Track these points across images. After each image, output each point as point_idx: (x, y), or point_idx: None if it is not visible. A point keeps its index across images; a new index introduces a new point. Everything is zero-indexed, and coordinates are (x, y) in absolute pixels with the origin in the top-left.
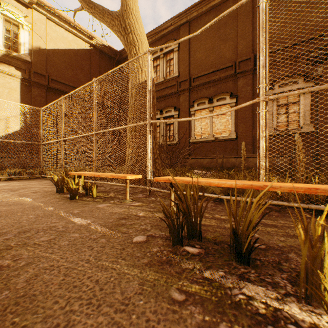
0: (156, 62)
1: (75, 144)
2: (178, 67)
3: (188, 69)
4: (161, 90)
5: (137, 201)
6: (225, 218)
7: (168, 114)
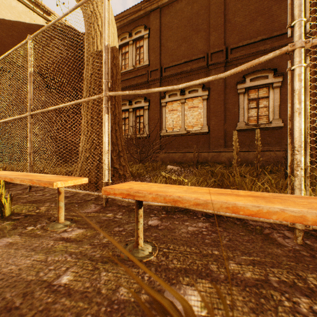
0: (124, 49)
1: (27, 135)
2: (148, 55)
3: (159, 58)
4: (130, 79)
5: (79, 223)
6: (256, 277)
7: (138, 105)
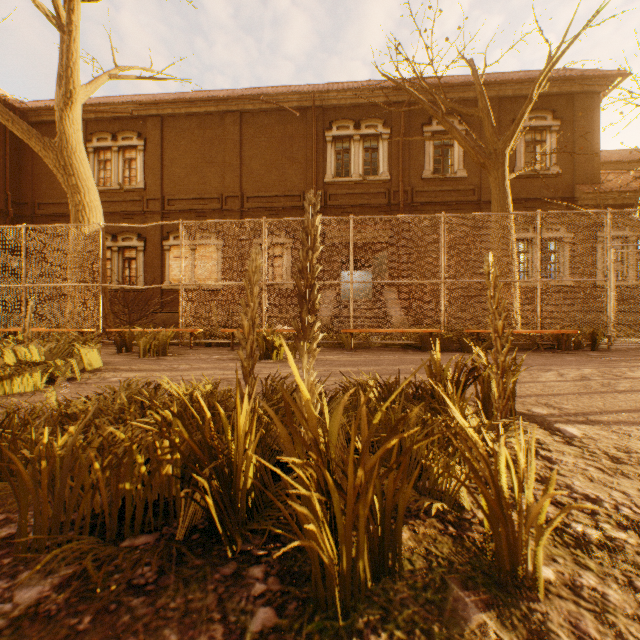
0: (104, 154)
1: None
2: (144, 175)
3: (161, 185)
4: (115, 202)
5: None
6: None
7: (127, 243)
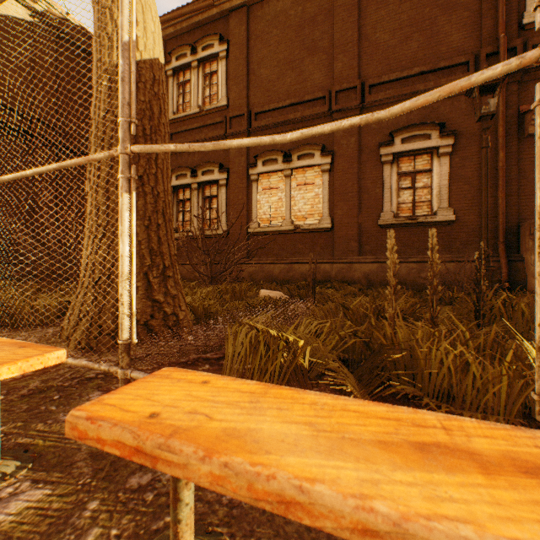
0: (183, 76)
1: None
2: (226, 89)
3: (247, 96)
4: (194, 130)
5: (41, 463)
6: None
7: (207, 177)
